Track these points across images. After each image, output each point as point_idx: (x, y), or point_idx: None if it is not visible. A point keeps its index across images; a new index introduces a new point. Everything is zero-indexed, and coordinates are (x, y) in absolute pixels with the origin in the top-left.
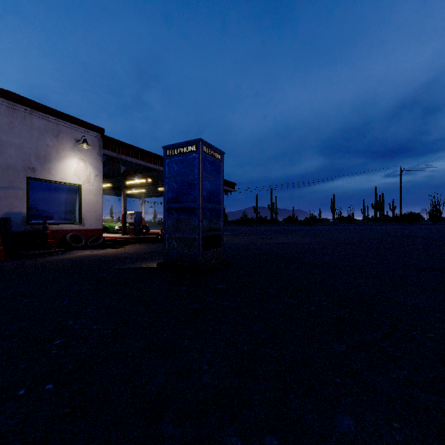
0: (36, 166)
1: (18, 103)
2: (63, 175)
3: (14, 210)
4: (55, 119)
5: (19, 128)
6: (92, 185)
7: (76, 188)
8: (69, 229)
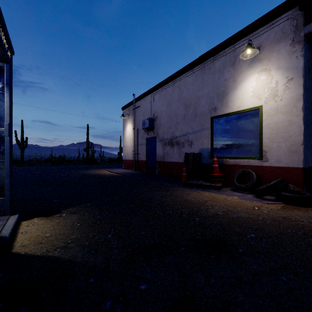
0: (217, 105)
1: (206, 60)
2: (240, 103)
3: (205, 146)
4: (231, 47)
5: (207, 80)
6: (281, 99)
7: (257, 112)
8: (246, 164)
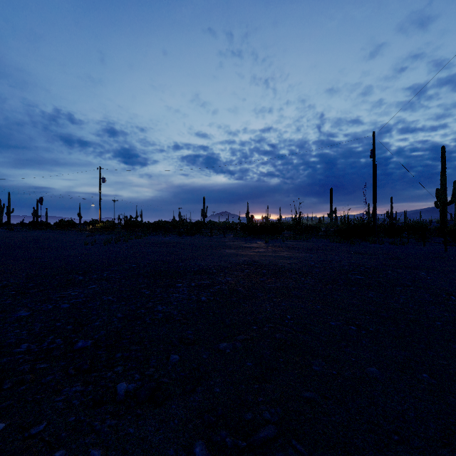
0: None
1: None
2: None
3: None
4: None
5: None
6: None
7: None
8: None
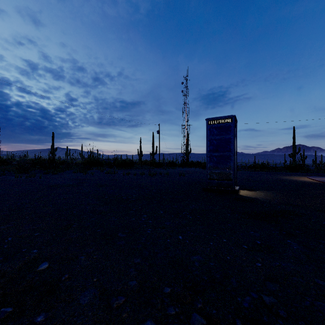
0: None
1: None
2: None
3: None
4: None
5: None
6: None
7: None
8: None
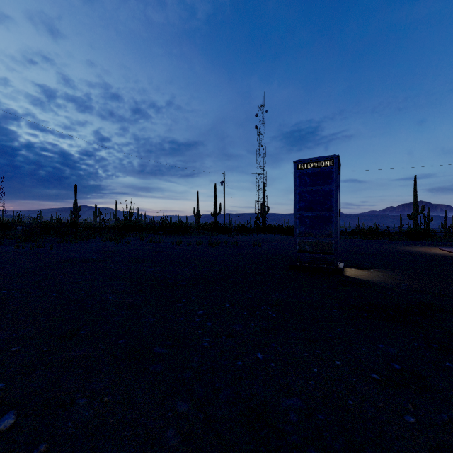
0: None
1: None
2: None
3: None
4: None
5: None
6: None
7: None
8: None
